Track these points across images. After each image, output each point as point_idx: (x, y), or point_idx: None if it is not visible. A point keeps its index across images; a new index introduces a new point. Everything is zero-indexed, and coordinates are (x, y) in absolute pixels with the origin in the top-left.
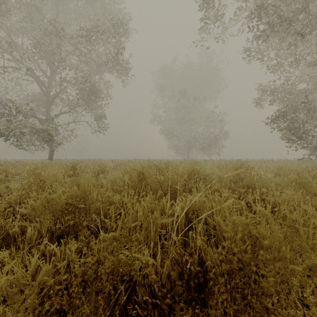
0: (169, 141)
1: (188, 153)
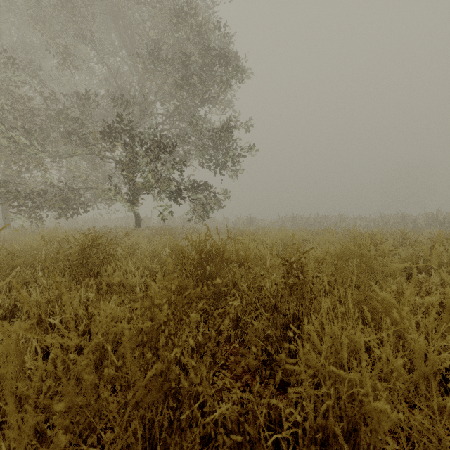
0: None
1: None
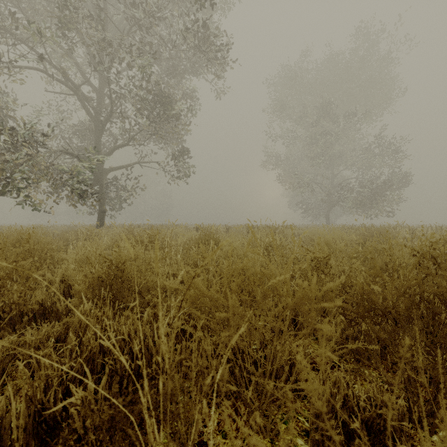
0: (291, 196)
1: (327, 214)
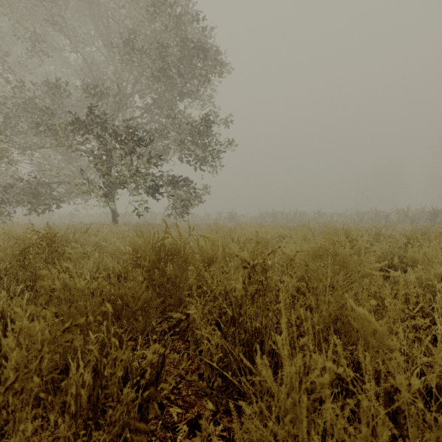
0: None
1: None
